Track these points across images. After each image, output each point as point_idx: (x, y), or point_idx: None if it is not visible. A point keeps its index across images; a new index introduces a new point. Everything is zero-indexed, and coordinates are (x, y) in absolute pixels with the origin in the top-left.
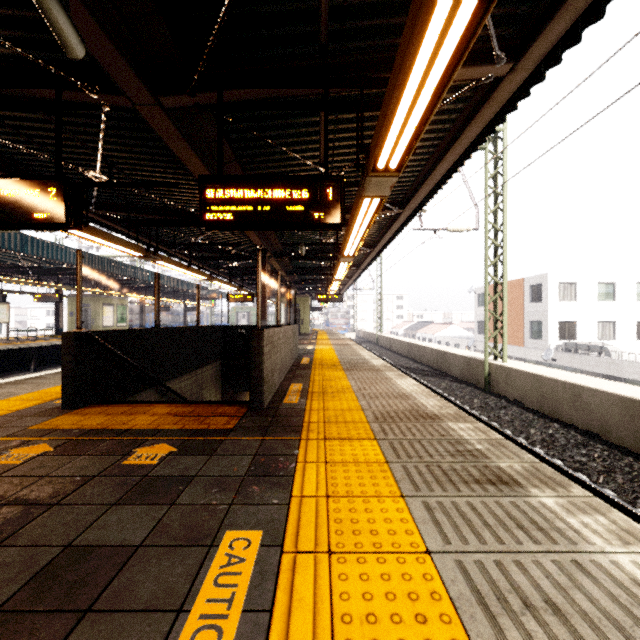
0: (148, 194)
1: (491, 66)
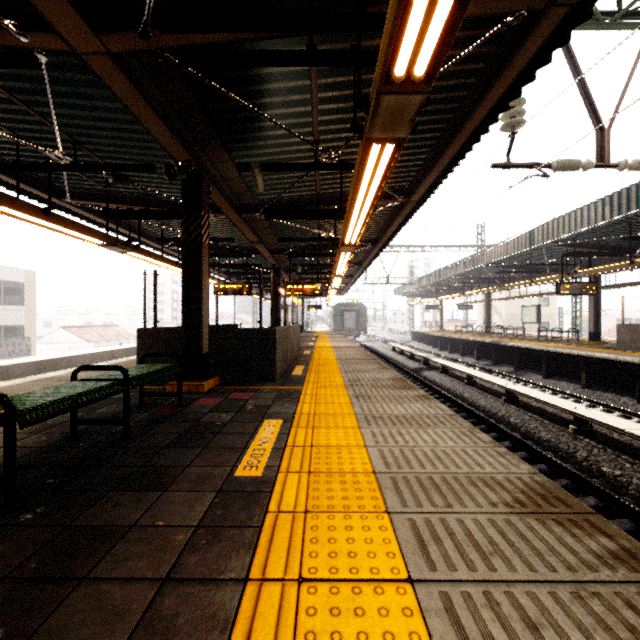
0: (308, 229)
1: (170, 247)
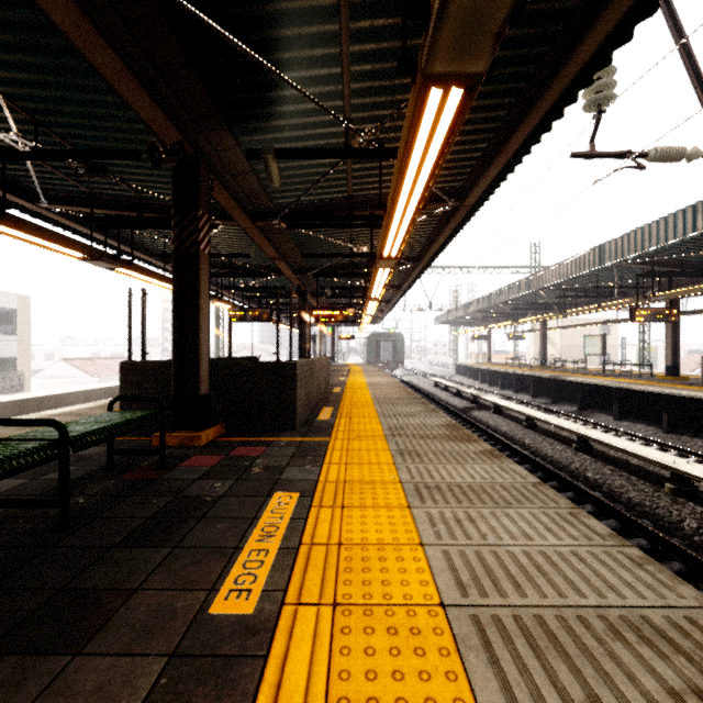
0: (338, 242)
1: None
